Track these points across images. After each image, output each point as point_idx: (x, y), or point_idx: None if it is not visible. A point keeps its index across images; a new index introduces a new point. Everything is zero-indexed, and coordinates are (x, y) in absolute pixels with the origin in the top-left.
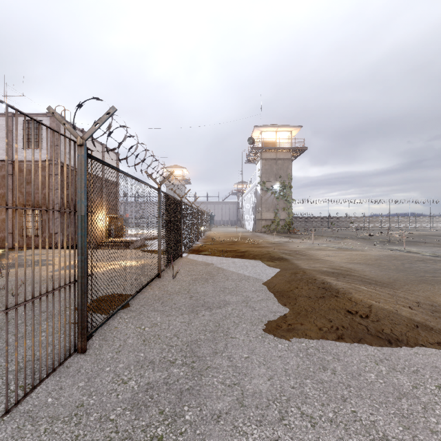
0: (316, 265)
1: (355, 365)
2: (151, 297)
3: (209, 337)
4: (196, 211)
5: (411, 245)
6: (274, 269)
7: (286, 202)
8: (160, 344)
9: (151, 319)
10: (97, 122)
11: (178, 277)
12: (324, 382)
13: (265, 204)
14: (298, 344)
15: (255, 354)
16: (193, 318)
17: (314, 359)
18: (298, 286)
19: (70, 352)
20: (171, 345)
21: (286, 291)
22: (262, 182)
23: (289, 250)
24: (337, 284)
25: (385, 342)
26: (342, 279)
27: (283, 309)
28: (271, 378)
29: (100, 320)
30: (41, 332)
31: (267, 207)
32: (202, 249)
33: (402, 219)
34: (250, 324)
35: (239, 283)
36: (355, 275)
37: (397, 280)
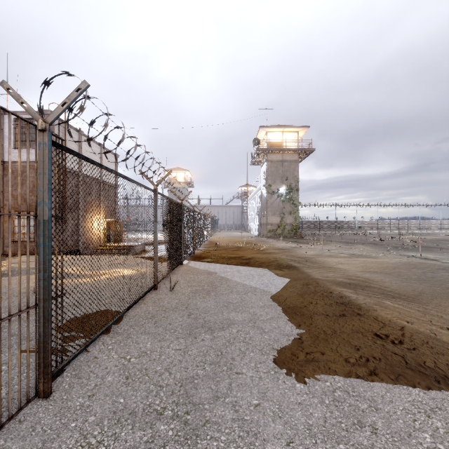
0: (329, 274)
1: (400, 418)
2: (143, 314)
3: (208, 372)
4: (198, 215)
5: (426, 251)
6: (283, 279)
7: (292, 205)
8: (146, 384)
9: (139, 345)
10: (64, 100)
11: (176, 289)
12: (364, 448)
13: (271, 207)
14: (321, 383)
15: (267, 399)
16: (190, 344)
17: (345, 408)
18: (312, 300)
19: (28, 398)
20: (161, 385)
21: (299, 307)
22: (267, 184)
23: (297, 257)
24: (358, 299)
25: (431, 380)
26: (360, 292)
27: (297, 330)
28: (291, 441)
29: (78, 346)
30: (2, 364)
31: (272, 210)
32: (204, 255)
33: (411, 223)
34: (259, 352)
35: (245, 296)
36: (375, 287)
37: (423, 292)
